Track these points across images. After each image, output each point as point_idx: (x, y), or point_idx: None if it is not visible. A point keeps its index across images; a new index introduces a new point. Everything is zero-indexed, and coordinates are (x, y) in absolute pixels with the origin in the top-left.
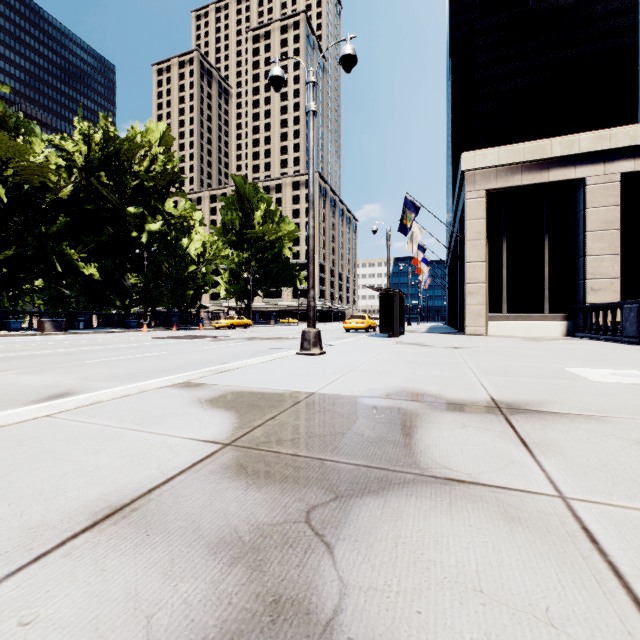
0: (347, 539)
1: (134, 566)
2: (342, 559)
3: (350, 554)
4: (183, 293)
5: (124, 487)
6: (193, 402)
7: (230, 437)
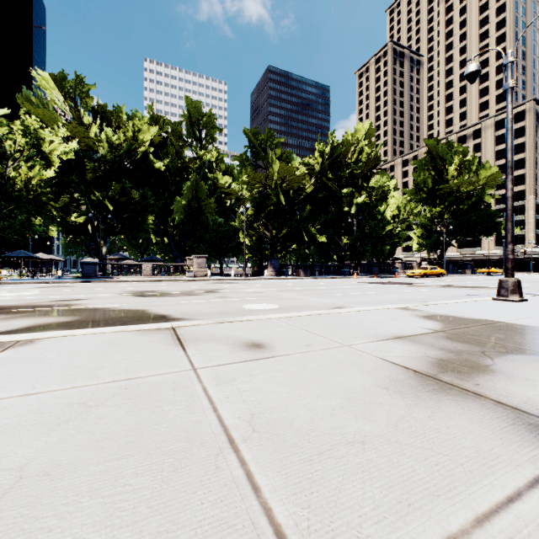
0: (500, 359)
1: (414, 346)
2: (496, 361)
3: (500, 361)
4: (381, 248)
5: (398, 333)
6: (413, 316)
7: (440, 329)
